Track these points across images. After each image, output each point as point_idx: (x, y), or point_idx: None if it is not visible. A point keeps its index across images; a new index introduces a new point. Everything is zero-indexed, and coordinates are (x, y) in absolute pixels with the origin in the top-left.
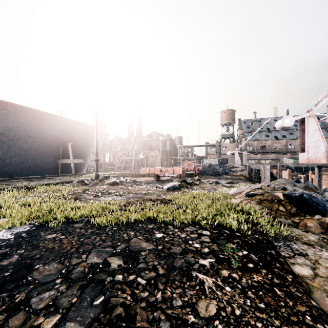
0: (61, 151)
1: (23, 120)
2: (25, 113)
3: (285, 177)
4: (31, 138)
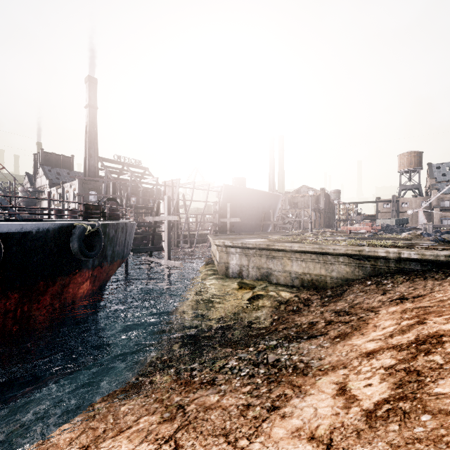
0: (264, 216)
1: (253, 198)
2: (254, 193)
3: None
4: (253, 208)
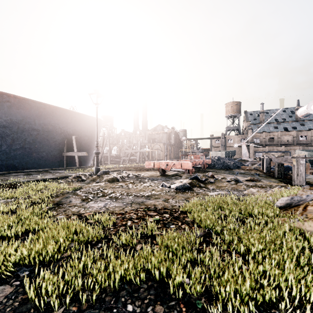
0: (66, 144)
1: (26, 113)
2: (28, 105)
3: None
4: (35, 131)
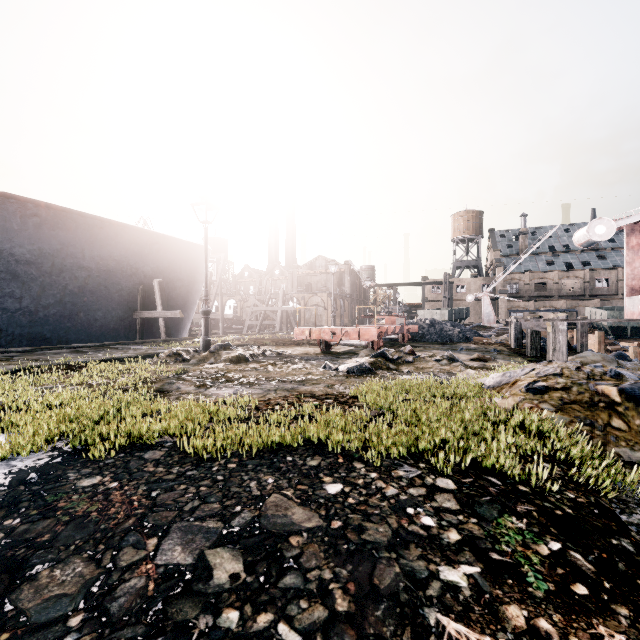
0: (141, 296)
1: (69, 236)
2: (72, 222)
3: (592, 348)
4: (83, 271)
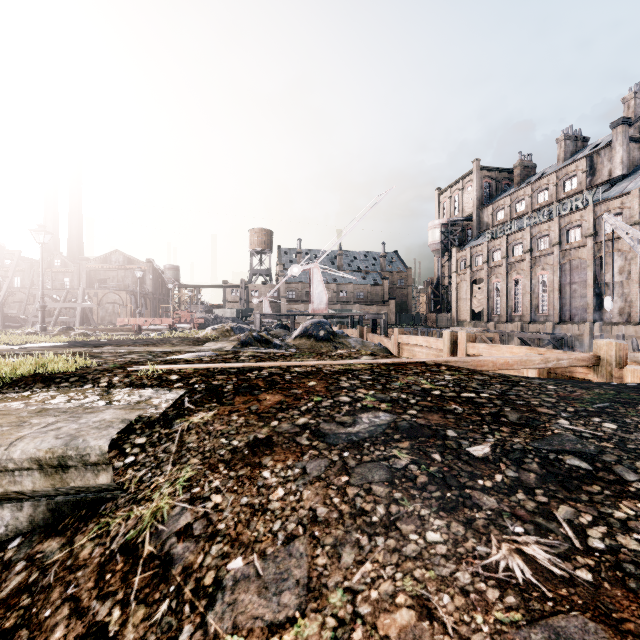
0: None
1: None
2: None
3: None
4: None
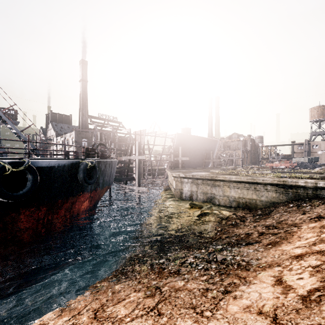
0: (205, 155)
1: (197, 142)
2: (198, 139)
3: None
4: (198, 150)
